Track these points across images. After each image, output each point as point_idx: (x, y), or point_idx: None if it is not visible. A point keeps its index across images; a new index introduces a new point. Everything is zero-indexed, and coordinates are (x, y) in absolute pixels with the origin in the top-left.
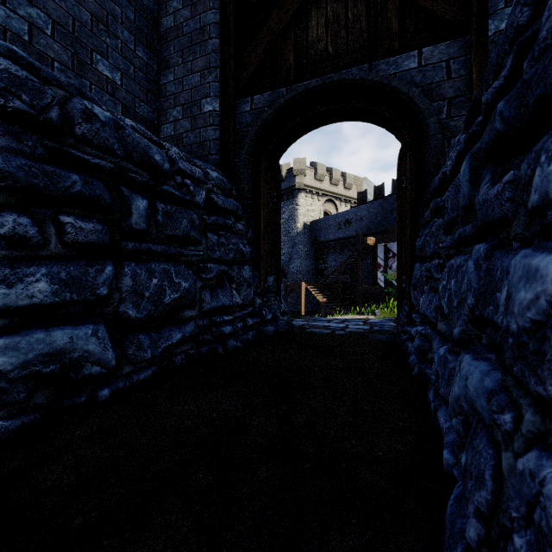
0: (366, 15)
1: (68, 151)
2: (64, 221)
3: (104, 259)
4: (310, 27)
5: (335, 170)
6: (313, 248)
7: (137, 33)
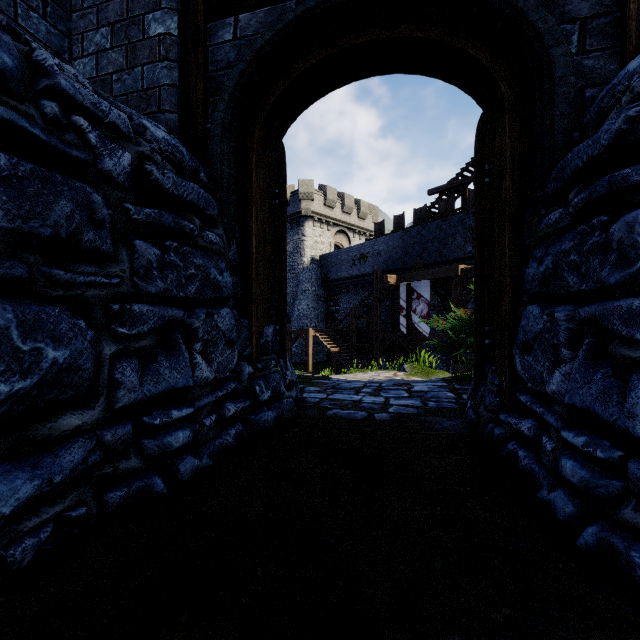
0: None
1: None
2: None
3: None
4: None
5: (347, 196)
6: (322, 288)
7: None
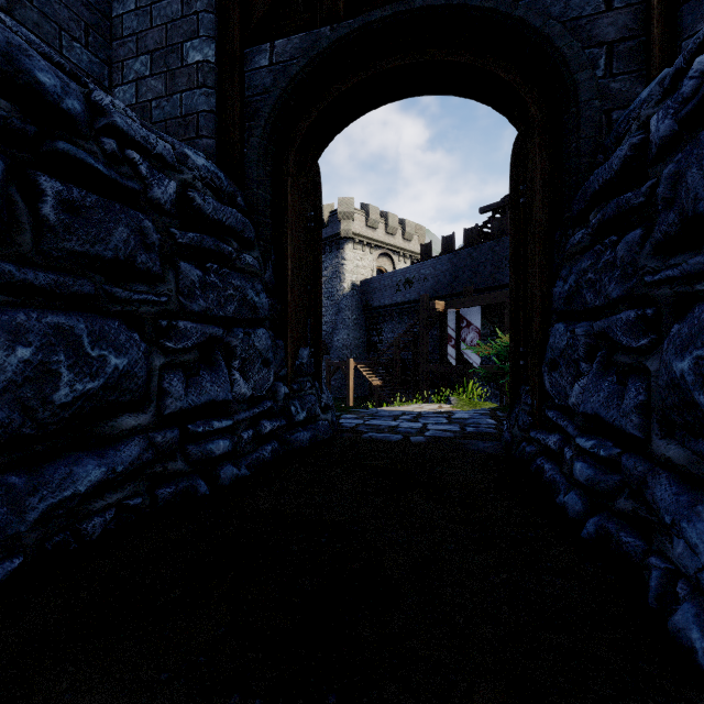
0: None
1: None
2: None
3: None
4: None
5: (391, 215)
6: (364, 316)
7: None
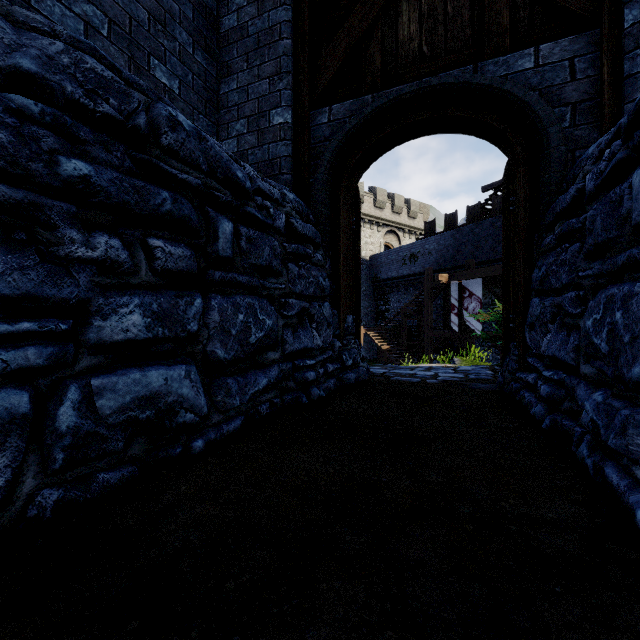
0: (470, 7)
1: (157, 164)
2: (153, 244)
3: (190, 290)
4: (400, 23)
5: (397, 196)
6: (372, 287)
7: (196, 34)
